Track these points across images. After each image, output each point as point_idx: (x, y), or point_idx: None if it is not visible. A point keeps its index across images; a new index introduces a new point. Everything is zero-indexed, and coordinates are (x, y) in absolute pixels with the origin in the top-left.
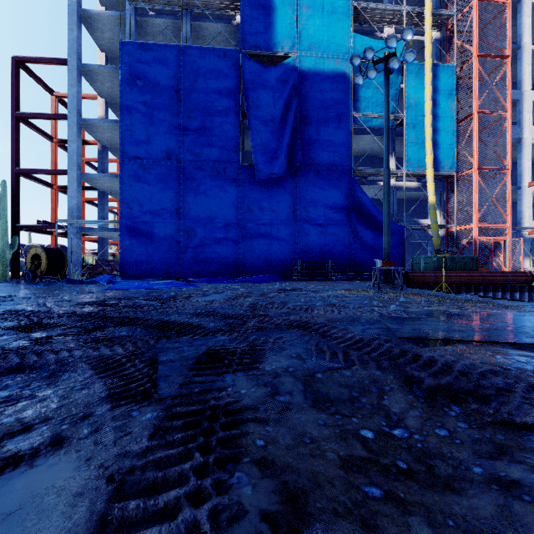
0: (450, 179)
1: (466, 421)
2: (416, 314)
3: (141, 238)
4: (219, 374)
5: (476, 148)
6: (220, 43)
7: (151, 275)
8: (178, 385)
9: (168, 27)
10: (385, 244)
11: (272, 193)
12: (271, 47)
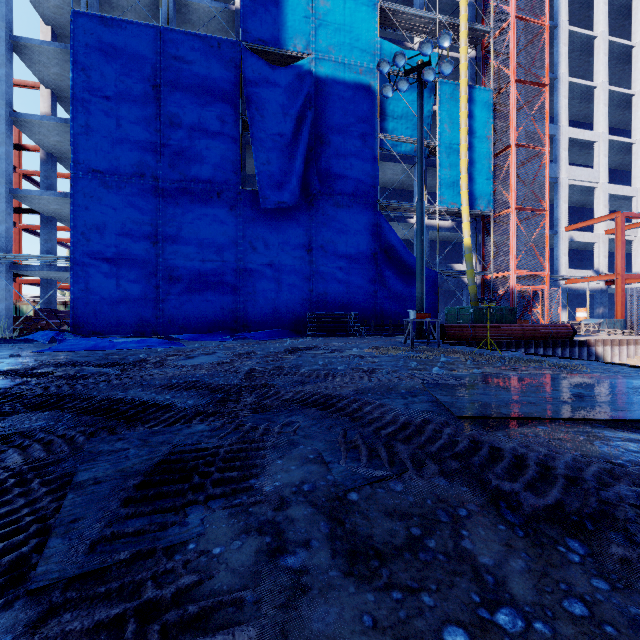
0: (487, 220)
1: (602, 574)
2: (468, 380)
3: (103, 280)
4: (177, 508)
5: (513, 185)
6: (214, 33)
7: (117, 331)
8: (87, 547)
9: (142, 1)
10: (419, 292)
11: (281, 227)
12: (280, 44)
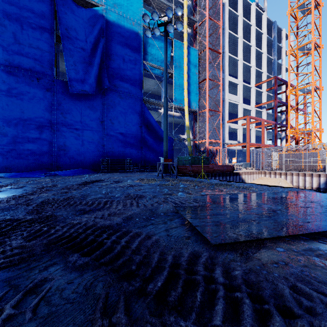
0: (195, 114)
1: None
2: (202, 201)
3: None
4: None
5: (207, 98)
6: None
7: None
8: None
9: None
10: (165, 148)
11: (84, 106)
12: None
